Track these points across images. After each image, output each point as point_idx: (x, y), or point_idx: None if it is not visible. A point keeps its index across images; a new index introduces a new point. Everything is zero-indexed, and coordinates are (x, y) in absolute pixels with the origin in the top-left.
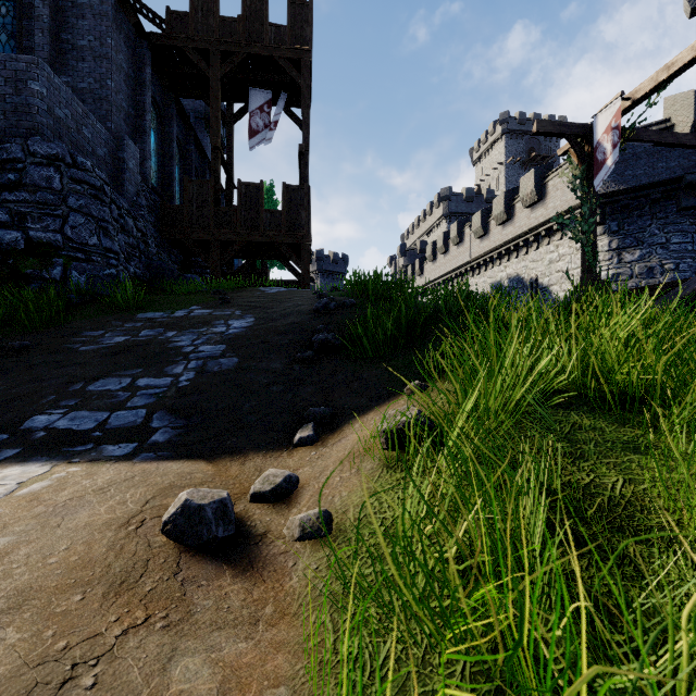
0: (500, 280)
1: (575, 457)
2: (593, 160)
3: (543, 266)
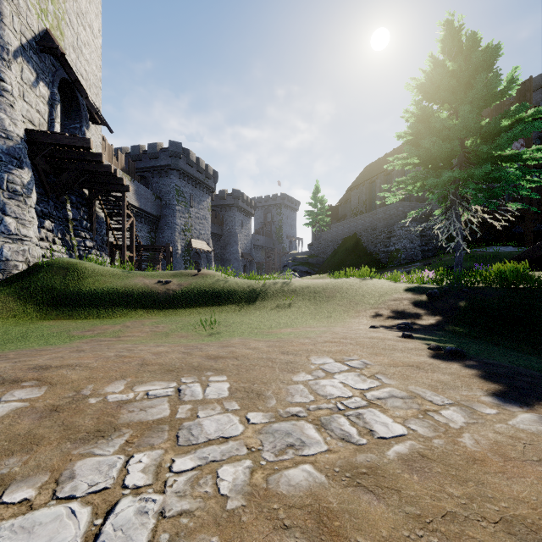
0: None
1: None
2: None
3: None
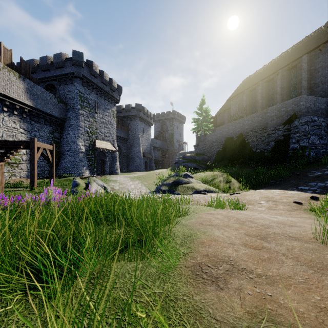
0: None
1: None
2: None
3: None
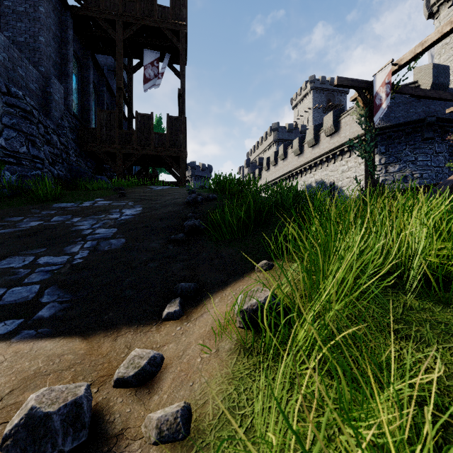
0: (311, 183)
1: (417, 340)
2: (373, 104)
3: (338, 174)
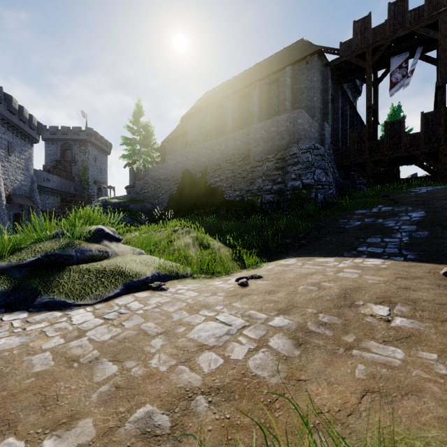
0: None
1: None
2: None
3: None
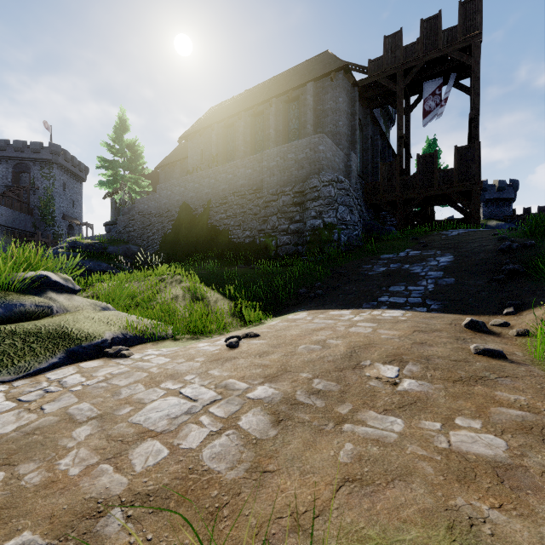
0: None
1: None
2: None
3: None
